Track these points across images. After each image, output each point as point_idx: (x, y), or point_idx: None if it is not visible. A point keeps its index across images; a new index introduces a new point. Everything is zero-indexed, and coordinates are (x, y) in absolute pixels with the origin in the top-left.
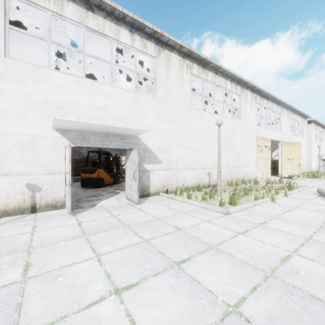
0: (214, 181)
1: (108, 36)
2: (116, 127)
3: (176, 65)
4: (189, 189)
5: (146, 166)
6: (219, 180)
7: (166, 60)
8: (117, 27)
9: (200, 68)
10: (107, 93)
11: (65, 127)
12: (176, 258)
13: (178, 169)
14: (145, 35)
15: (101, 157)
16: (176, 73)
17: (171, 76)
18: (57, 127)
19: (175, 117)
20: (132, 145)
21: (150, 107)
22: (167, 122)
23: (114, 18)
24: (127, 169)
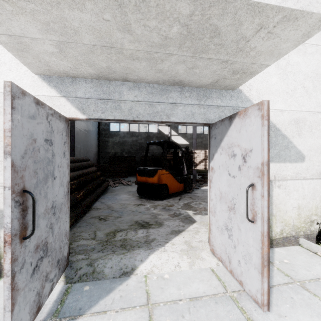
0: None
1: None
2: (182, 12)
3: None
4: None
5: None
6: None
7: None
8: None
9: None
10: None
11: (55, 65)
12: None
13: None
14: None
15: (164, 151)
16: None
17: None
18: (37, 66)
19: None
20: (225, 115)
21: None
22: (318, 52)
23: None
24: (215, 177)
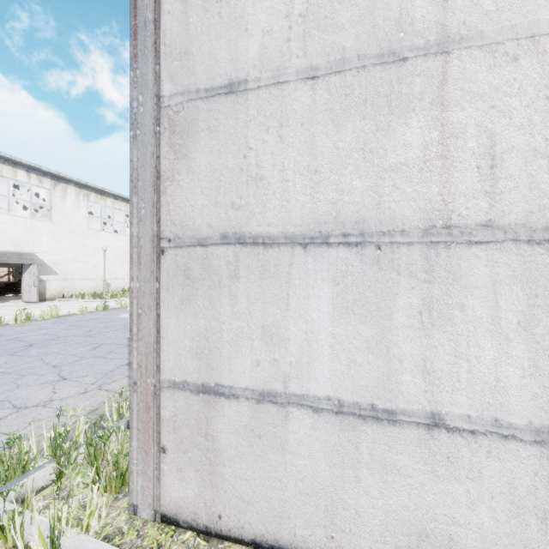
0: (113, 290)
1: (6, 177)
2: (21, 251)
3: (73, 195)
4: (85, 294)
5: (43, 277)
6: (105, 285)
7: (62, 191)
8: (15, 169)
9: (99, 195)
10: (6, 221)
11: None
12: (67, 308)
13: (75, 279)
14: (42, 173)
15: None
16: (73, 201)
17: (68, 204)
18: None
19: (72, 237)
20: (29, 261)
21: (46, 230)
22: (63, 242)
23: (11, 163)
24: (25, 279)
